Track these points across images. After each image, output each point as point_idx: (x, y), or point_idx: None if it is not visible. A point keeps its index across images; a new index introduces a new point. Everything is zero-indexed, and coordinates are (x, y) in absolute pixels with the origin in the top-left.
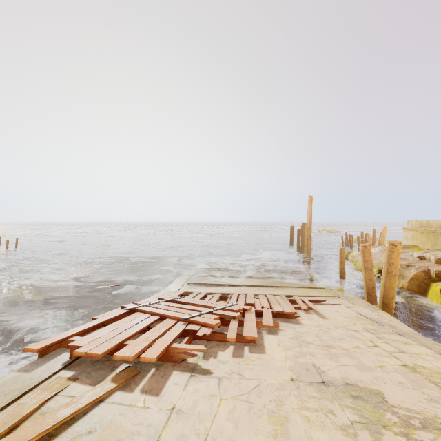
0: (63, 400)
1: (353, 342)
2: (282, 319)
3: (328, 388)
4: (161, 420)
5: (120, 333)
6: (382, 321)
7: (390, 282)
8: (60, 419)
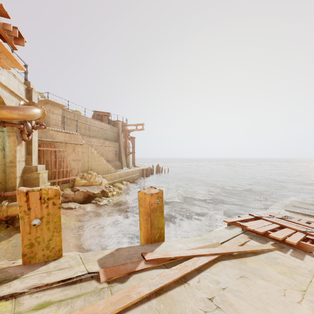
0: (253, 244)
1: None
2: None
3: None
4: (311, 269)
5: (262, 227)
6: None
7: None
8: (260, 249)
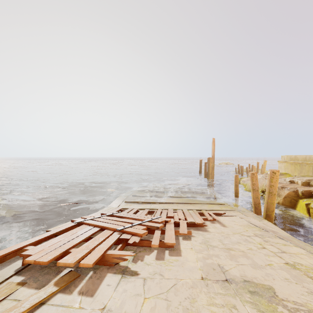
0: (9, 304)
1: (247, 245)
2: (194, 228)
3: (230, 285)
4: None
5: (67, 243)
6: (266, 228)
7: (271, 199)
8: None
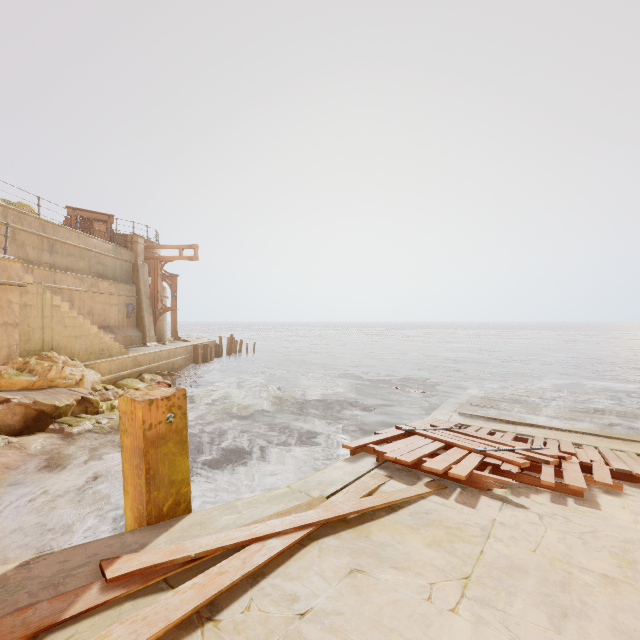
0: (392, 488)
1: None
2: (628, 483)
3: None
4: (486, 524)
5: (414, 450)
6: None
7: None
8: (402, 498)
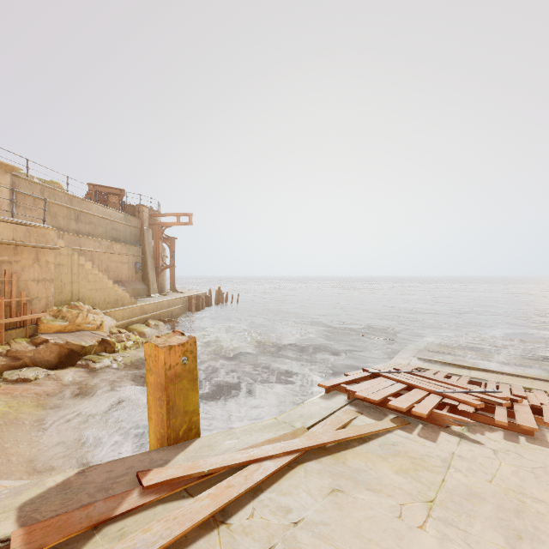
0: (362, 423)
1: None
2: None
3: None
4: (446, 456)
5: (380, 390)
6: None
7: None
8: (372, 431)
